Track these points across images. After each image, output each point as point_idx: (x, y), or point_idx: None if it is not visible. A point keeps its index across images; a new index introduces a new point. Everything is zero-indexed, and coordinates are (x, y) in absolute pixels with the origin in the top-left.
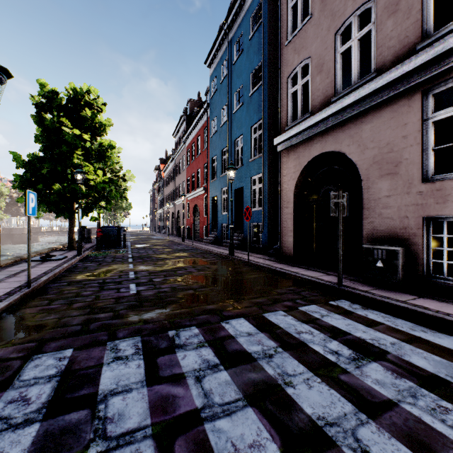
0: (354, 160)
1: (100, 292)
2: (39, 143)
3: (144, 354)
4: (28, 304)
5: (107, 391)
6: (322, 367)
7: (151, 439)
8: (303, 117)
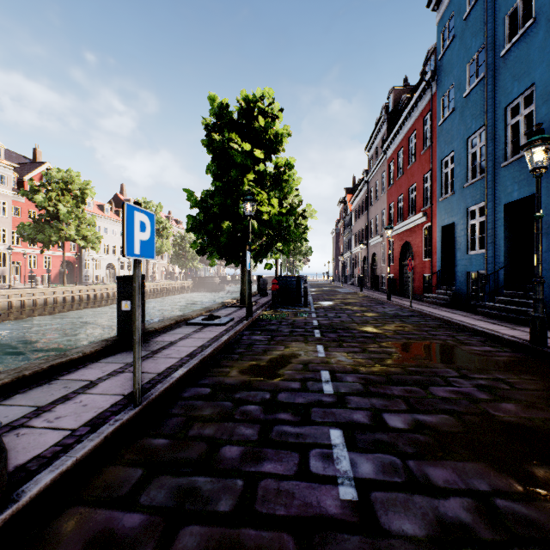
0: None
1: (260, 458)
2: (210, 174)
3: None
4: (100, 477)
5: None
6: None
7: None
8: None
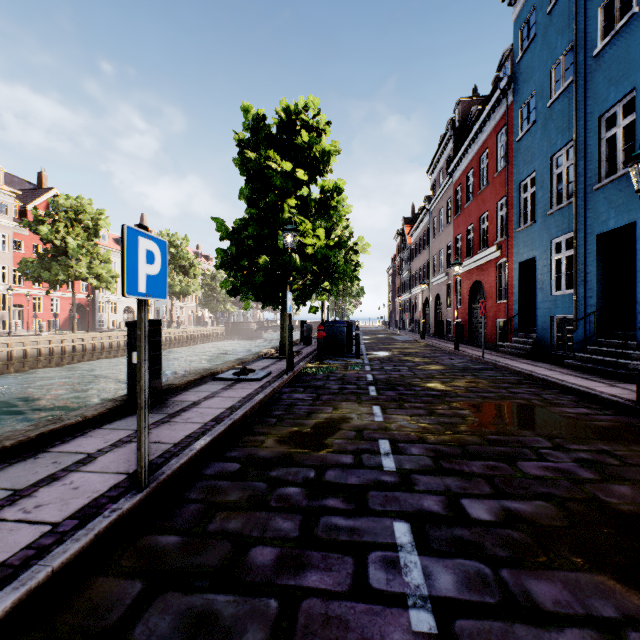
0: None
1: (301, 566)
2: (244, 199)
3: None
4: (84, 594)
5: None
6: None
7: None
8: None
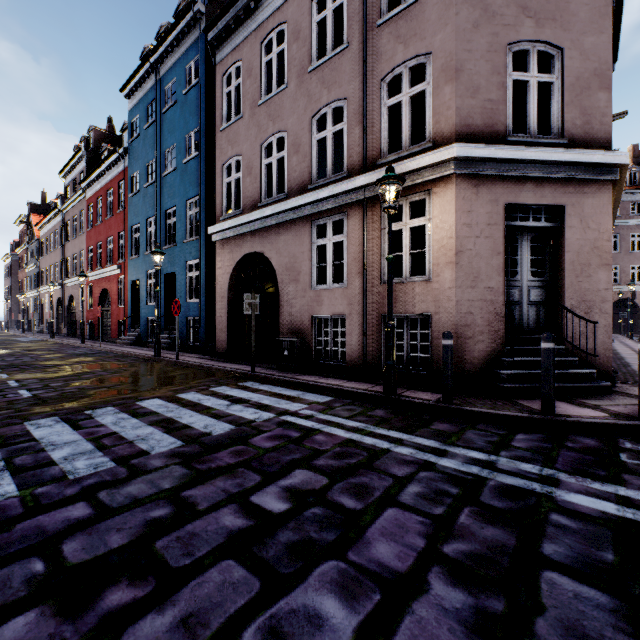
0: (274, 264)
1: None
2: None
3: (66, 422)
4: None
5: (44, 436)
6: (205, 410)
7: (87, 441)
8: (236, 212)
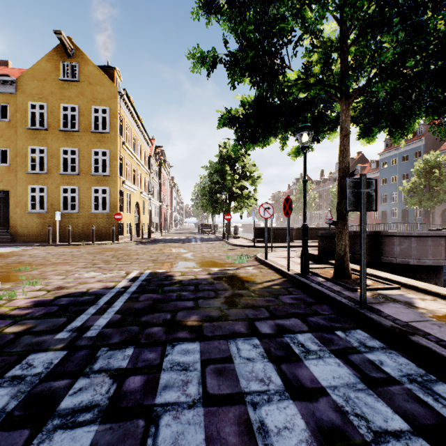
0: None
1: None
2: None
3: None
4: None
5: None
6: None
7: None
8: None
